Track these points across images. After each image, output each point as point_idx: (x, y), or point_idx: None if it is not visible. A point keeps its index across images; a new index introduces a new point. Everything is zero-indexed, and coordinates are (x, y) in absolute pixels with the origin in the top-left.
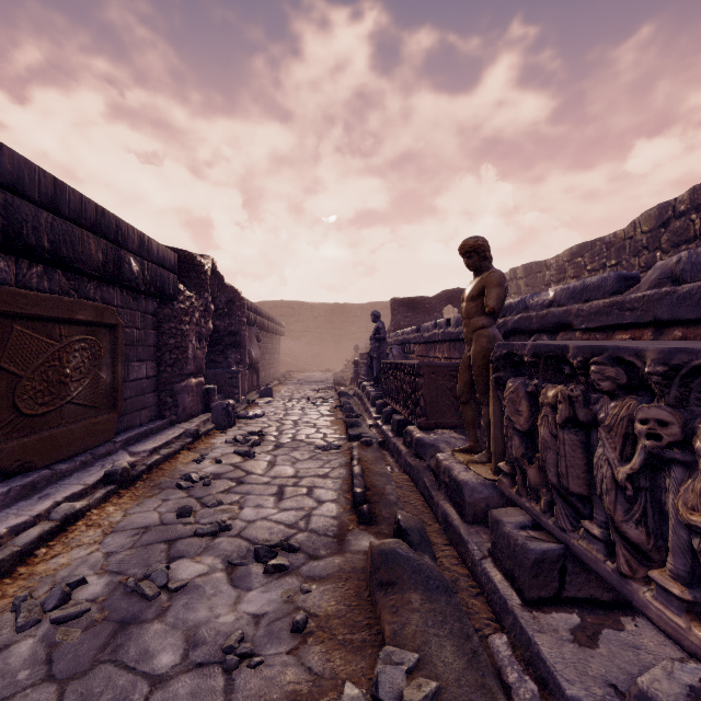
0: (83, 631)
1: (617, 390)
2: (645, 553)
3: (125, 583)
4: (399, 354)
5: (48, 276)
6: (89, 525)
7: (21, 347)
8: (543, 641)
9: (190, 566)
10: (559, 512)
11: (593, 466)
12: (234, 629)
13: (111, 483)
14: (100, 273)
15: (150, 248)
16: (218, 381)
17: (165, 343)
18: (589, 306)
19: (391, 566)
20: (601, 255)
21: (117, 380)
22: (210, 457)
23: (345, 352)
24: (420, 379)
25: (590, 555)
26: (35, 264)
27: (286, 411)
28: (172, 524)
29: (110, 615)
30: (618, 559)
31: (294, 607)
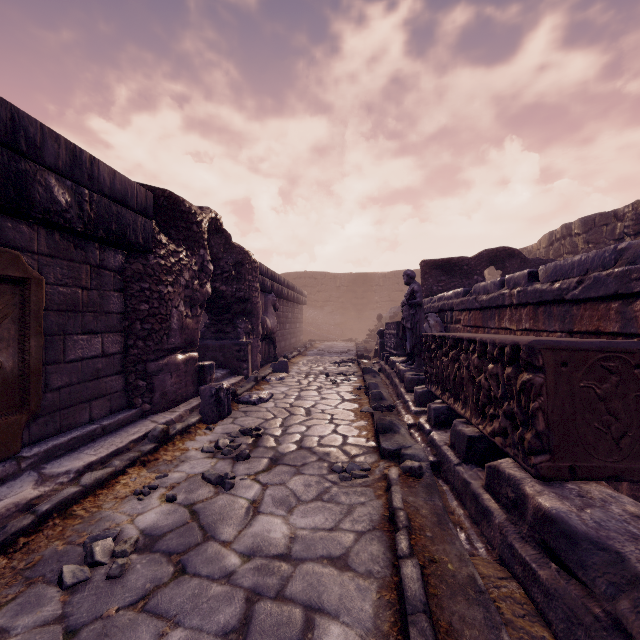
0: None
1: None
2: None
3: None
4: (437, 323)
5: None
6: None
7: None
8: None
9: None
10: None
11: None
12: None
13: None
14: None
15: (97, 173)
16: (225, 354)
17: (135, 309)
18: None
19: None
20: None
21: (28, 363)
22: (167, 482)
23: (367, 321)
24: (534, 375)
25: None
26: None
27: (299, 392)
28: None
29: None
30: None
31: None
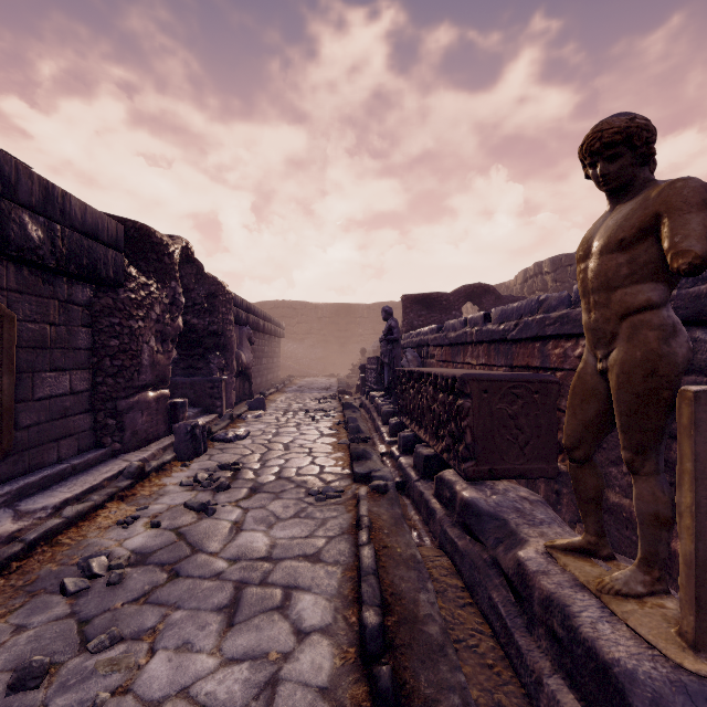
0: None
1: None
2: None
3: None
4: (414, 358)
5: None
6: None
7: None
8: None
9: None
10: None
11: None
12: None
13: None
14: None
15: (68, 207)
16: (196, 392)
17: (104, 345)
18: None
19: None
20: None
21: (1, 401)
22: (149, 513)
23: (351, 355)
24: (465, 401)
25: None
26: None
27: (277, 429)
28: None
29: None
30: None
31: None
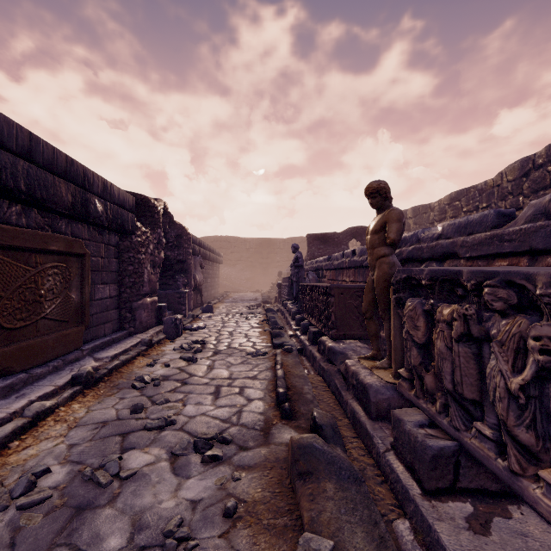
0: (44, 516)
1: (508, 309)
2: (534, 454)
3: (83, 472)
4: (313, 278)
5: (26, 214)
6: (57, 420)
7: (2, 272)
8: (442, 529)
9: (139, 457)
10: (453, 413)
11: (484, 375)
12: (174, 514)
13: (77, 384)
14: (69, 211)
15: (112, 192)
16: (169, 300)
17: (125, 269)
18: (473, 238)
19: (309, 458)
20: (475, 199)
21: (85, 299)
22: (161, 362)
23: (271, 276)
24: (331, 298)
25: (482, 453)
26: (14, 204)
27: (223, 324)
28: (126, 419)
29: (68, 500)
30: (509, 458)
31: (226, 493)
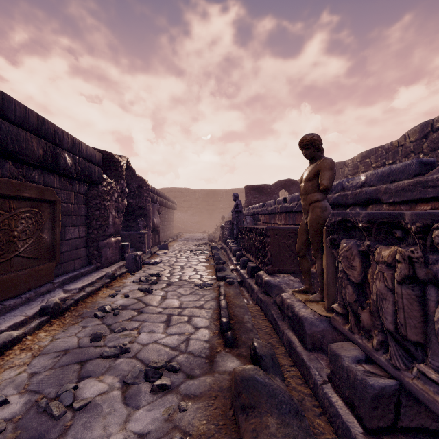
0: None
1: None
2: None
3: (38, 403)
4: (250, 221)
5: (0, 165)
6: (22, 349)
7: None
8: None
9: (93, 385)
10: (393, 353)
11: (428, 317)
12: None
13: (45, 315)
14: (41, 163)
15: (80, 148)
16: (131, 239)
17: (93, 214)
18: (396, 185)
19: (251, 391)
20: (382, 157)
21: (56, 239)
22: (121, 292)
23: (215, 220)
24: (267, 239)
25: (427, 396)
26: None
27: (176, 259)
28: (86, 347)
29: (21, 434)
30: None
31: (172, 425)
